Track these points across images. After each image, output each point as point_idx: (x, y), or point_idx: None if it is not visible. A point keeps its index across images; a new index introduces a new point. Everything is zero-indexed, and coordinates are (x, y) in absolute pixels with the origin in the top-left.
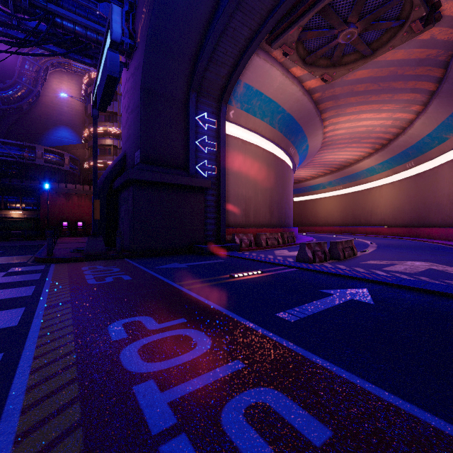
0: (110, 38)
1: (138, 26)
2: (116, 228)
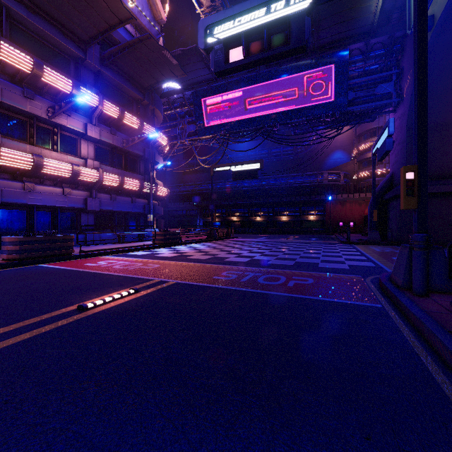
0: (387, 135)
1: (403, 86)
2: (385, 227)
